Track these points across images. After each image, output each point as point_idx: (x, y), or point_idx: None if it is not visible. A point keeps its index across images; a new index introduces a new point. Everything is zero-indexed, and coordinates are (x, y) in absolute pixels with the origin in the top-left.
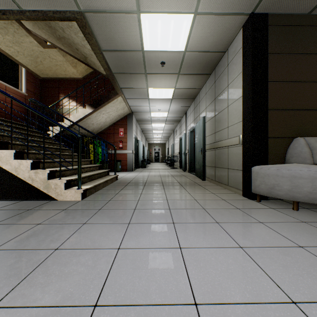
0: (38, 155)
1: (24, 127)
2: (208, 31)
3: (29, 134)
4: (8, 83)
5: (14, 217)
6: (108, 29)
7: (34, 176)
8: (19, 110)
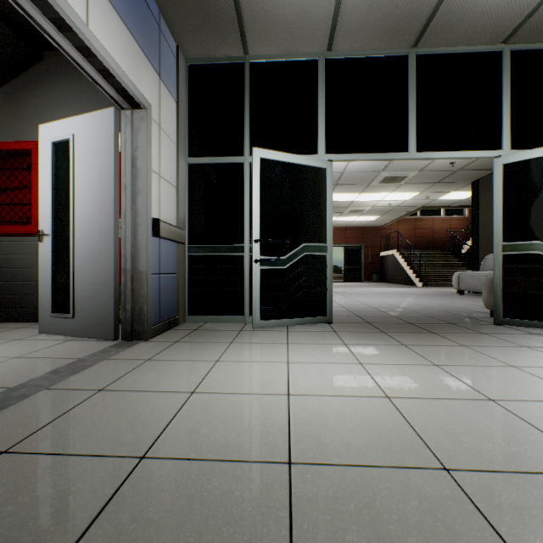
0: (422, 268)
1: (436, 251)
2: (470, 188)
3: (432, 256)
4: (453, 214)
5: (397, 286)
6: (436, 204)
7: (412, 276)
8: (461, 231)
